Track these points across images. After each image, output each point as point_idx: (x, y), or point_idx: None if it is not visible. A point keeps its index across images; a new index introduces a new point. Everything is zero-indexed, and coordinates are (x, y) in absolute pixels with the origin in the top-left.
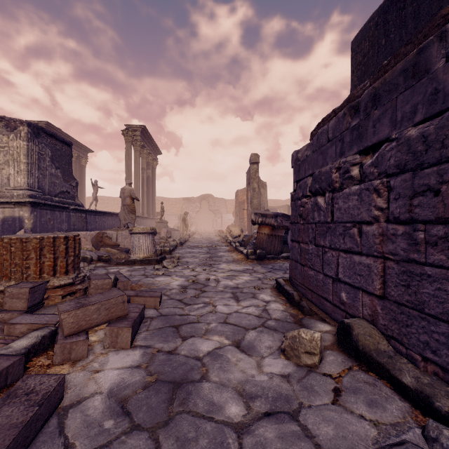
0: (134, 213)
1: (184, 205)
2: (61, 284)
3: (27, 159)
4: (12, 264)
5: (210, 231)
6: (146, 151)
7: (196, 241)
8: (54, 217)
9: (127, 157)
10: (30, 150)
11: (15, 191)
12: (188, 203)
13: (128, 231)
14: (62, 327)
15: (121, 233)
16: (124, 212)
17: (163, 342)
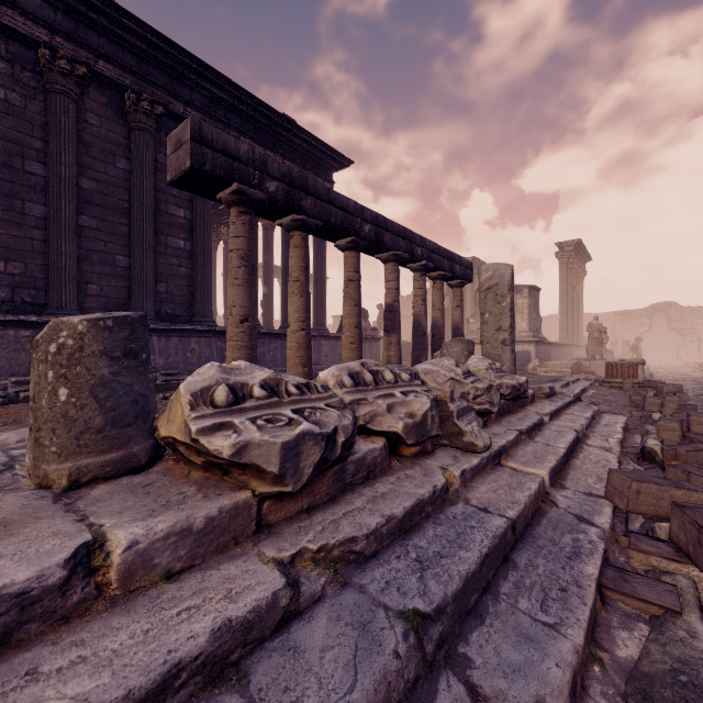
0: (601, 345)
1: (618, 323)
2: (637, 382)
3: (527, 311)
4: (618, 373)
5: (675, 365)
6: (576, 265)
7: (665, 376)
8: (540, 350)
9: (562, 281)
10: (528, 304)
11: (522, 333)
12: (625, 320)
13: (600, 362)
14: (663, 390)
15: (593, 363)
16: (592, 344)
17: (702, 403)
